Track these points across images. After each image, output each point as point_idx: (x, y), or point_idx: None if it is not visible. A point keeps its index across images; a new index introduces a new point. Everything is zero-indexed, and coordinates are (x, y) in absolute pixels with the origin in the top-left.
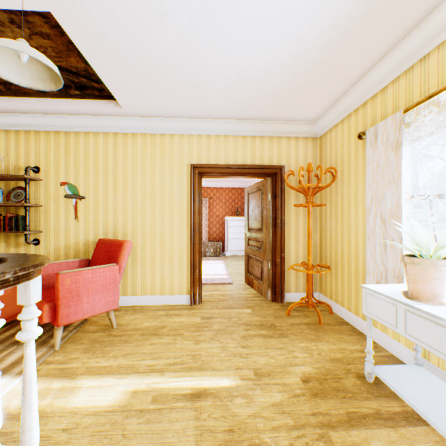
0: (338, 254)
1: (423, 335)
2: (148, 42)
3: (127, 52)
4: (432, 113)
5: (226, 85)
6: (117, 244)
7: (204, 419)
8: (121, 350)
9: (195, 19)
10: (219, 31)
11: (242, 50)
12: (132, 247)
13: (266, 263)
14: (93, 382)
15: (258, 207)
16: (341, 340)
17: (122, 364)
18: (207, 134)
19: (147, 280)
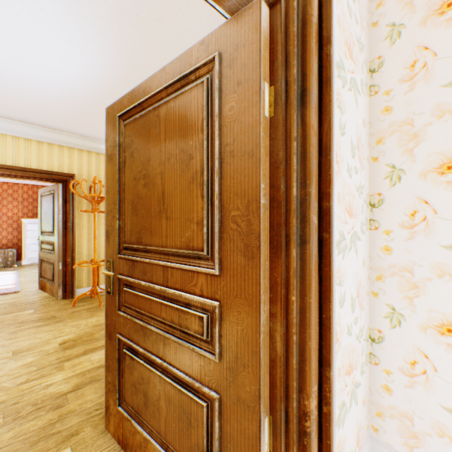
0: None
1: None
2: None
3: None
4: None
5: None
6: None
7: None
8: None
9: None
10: None
11: (3, 72)
12: None
13: (58, 264)
14: None
15: (51, 210)
16: None
17: None
18: None
19: None
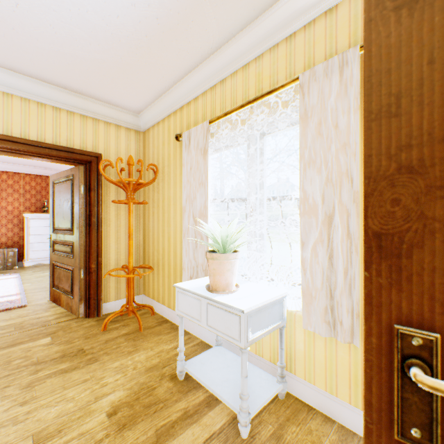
0: (160, 252)
1: (219, 324)
2: None
3: None
4: (228, 129)
5: None
6: None
7: None
8: None
9: None
10: None
11: None
12: None
13: (78, 271)
14: None
15: (68, 201)
16: (160, 342)
17: None
18: None
19: None
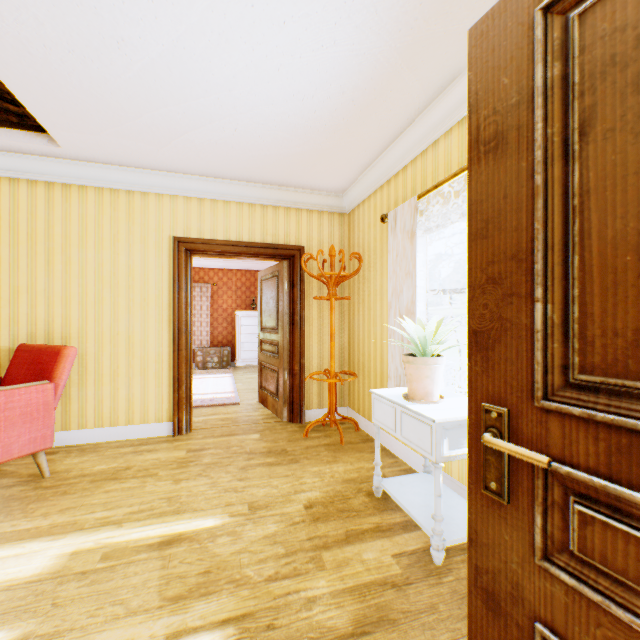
0: (365, 357)
1: (412, 435)
2: (99, 69)
3: (65, 75)
4: (441, 203)
5: (221, 137)
6: (51, 352)
7: (174, 566)
8: (57, 505)
9: (167, 54)
10: (202, 73)
11: (236, 100)
12: (79, 357)
13: (282, 372)
14: (7, 551)
15: (274, 299)
16: (361, 459)
17: (57, 522)
18: (199, 197)
19: (104, 405)
